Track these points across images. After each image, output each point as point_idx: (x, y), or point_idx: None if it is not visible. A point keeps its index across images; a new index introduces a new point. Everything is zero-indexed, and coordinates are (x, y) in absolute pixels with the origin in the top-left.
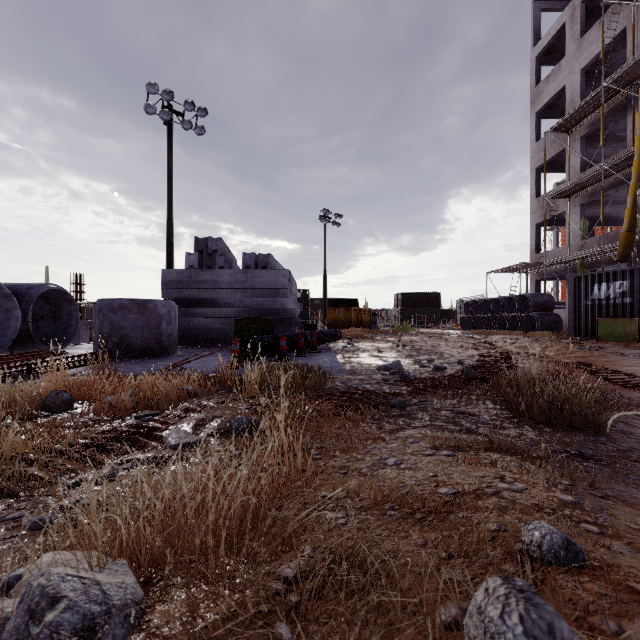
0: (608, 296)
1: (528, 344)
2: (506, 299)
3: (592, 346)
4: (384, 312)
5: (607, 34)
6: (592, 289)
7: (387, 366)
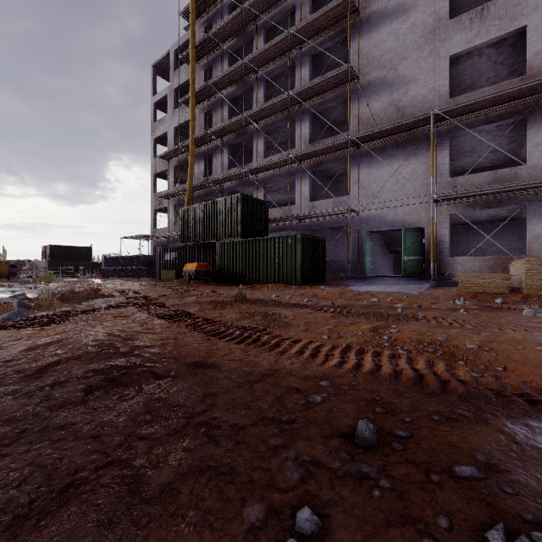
0: (171, 259)
1: (121, 284)
2: (130, 257)
3: (152, 284)
4: (29, 263)
5: (184, 117)
6: (165, 255)
7: (16, 295)
